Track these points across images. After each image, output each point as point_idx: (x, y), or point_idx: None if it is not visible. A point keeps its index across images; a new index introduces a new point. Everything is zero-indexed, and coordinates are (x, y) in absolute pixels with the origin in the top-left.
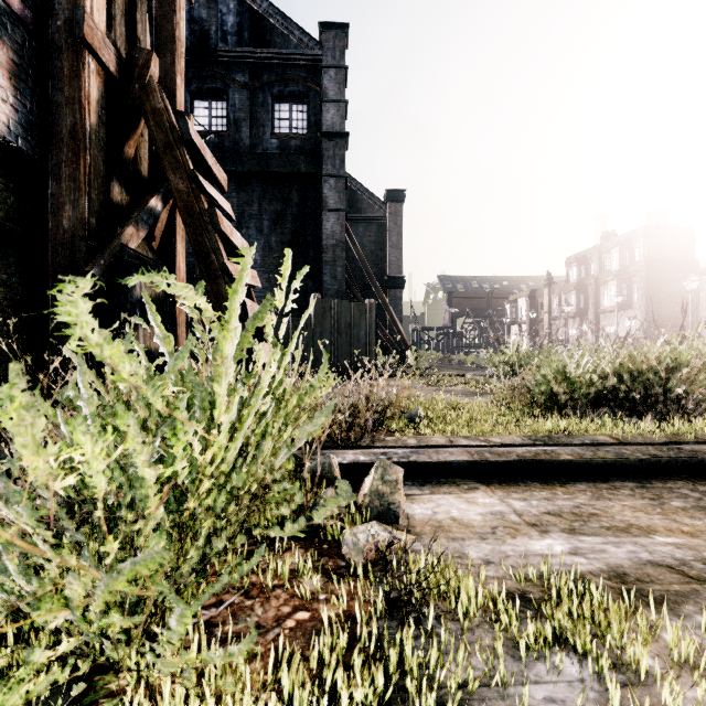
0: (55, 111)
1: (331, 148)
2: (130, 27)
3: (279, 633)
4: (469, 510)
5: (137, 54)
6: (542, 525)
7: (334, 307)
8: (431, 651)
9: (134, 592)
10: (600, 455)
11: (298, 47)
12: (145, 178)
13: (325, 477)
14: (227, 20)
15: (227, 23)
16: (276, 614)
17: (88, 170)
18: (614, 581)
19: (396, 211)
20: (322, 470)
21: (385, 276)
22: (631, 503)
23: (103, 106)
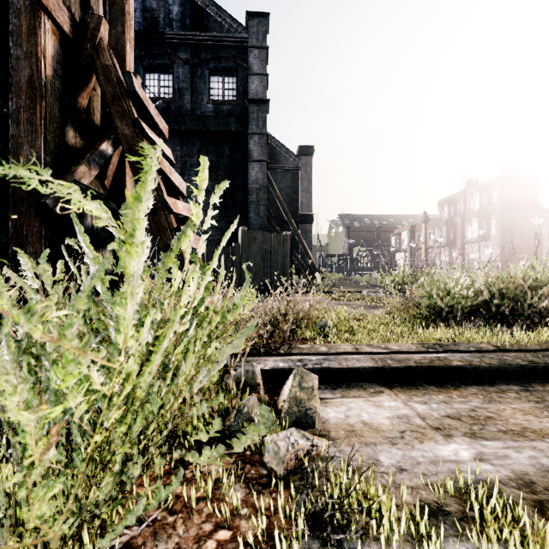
0: (15, 64)
1: (255, 111)
2: None
3: None
4: (377, 413)
5: (89, 19)
6: (445, 429)
7: (258, 237)
8: None
9: (23, 545)
10: (486, 361)
11: (229, 32)
12: (97, 126)
13: (249, 383)
14: (173, 9)
15: (173, 12)
16: (197, 534)
17: (44, 115)
18: (525, 491)
19: (307, 162)
20: (246, 377)
21: (298, 214)
22: (520, 406)
23: (58, 61)
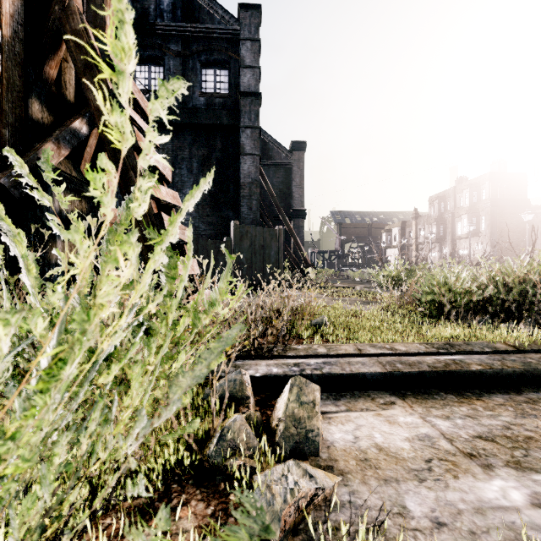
0: None
1: (247, 105)
2: None
3: None
4: (393, 433)
5: None
6: (480, 456)
7: (250, 231)
8: None
9: None
10: (508, 364)
11: (221, 24)
12: (70, 102)
13: (236, 396)
14: (164, 0)
15: (164, 3)
16: None
17: None
18: None
19: (299, 158)
20: (233, 388)
21: (290, 209)
22: None
23: (19, 22)
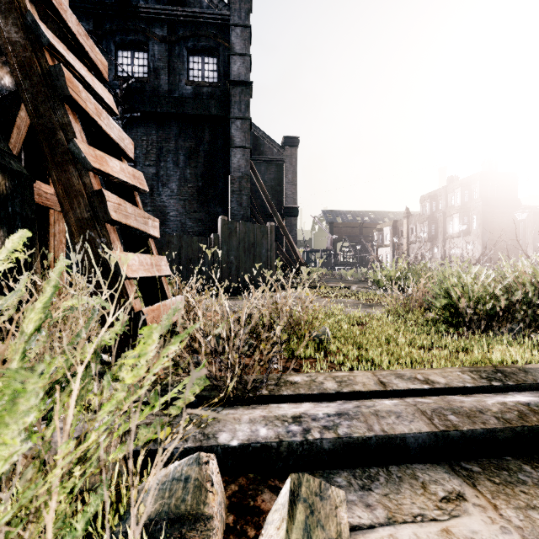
0: None
1: (237, 94)
2: None
3: None
4: None
5: None
6: None
7: (239, 228)
8: None
9: None
10: None
11: (209, 8)
12: None
13: (186, 515)
14: None
15: None
16: None
17: None
18: None
19: (291, 154)
20: (180, 500)
21: (282, 206)
22: None
23: None
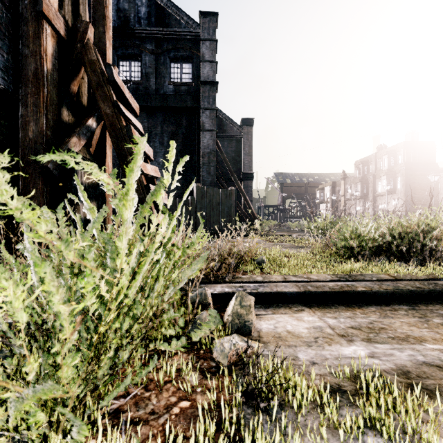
0: (24, 60)
1: (207, 91)
2: (75, 7)
3: (168, 418)
4: (298, 325)
5: (79, 24)
6: (348, 336)
7: (209, 192)
8: (278, 436)
9: (56, 396)
10: (384, 287)
11: (186, 27)
12: (85, 106)
13: (202, 303)
14: (141, 10)
15: (141, 12)
16: (166, 403)
17: (46, 99)
18: (402, 377)
19: (248, 131)
20: (200, 298)
21: (241, 172)
22: (407, 320)
23: (56, 57)
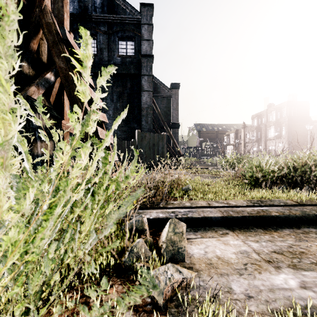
0: None
1: (145, 62)
2: None
3: None
4: (226, 250)
5: None
6: (274, 262)
7: (147, 136)
8: None
9: None
10: (293, 212)
11: (130, 15)
12: (44, 63)
13: (139, 229)
14: (96, 1)
15: (96, 3)
16: None
17: None
18: None
19: (175, 93)
20: (137, 225)
21: (170, 122)
22: None
23: None
